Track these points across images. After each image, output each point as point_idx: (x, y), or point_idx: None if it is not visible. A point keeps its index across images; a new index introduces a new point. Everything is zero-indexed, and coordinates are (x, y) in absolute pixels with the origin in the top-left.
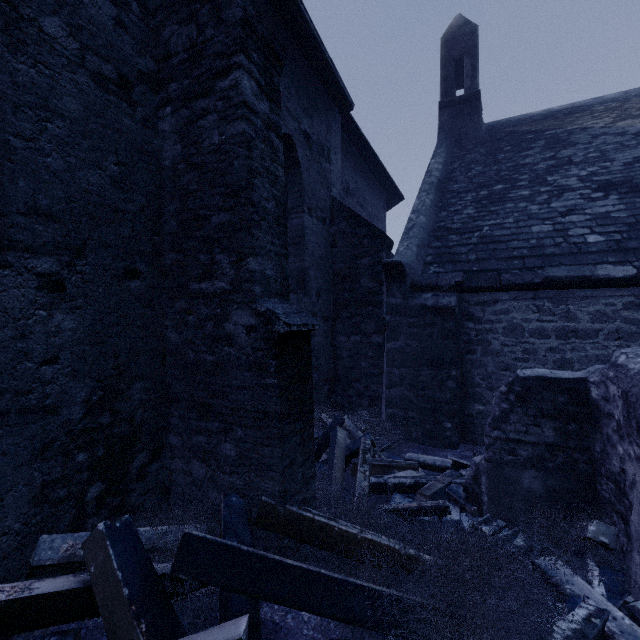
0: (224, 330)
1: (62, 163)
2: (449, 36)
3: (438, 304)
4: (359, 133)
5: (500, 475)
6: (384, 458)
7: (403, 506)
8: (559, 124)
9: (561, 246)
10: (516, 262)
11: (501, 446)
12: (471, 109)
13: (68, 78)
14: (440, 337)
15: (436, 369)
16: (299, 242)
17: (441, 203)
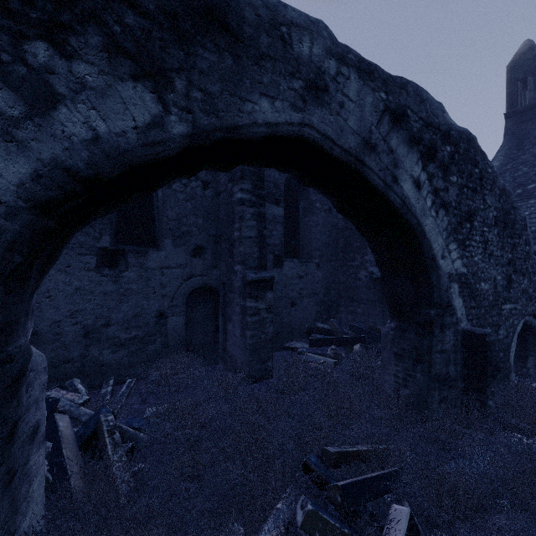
0: (358, 276)
1: (319, 236)
2: (513, 64)
3: None
4: None
5: None
6: None
7: None
8: None
9: None
10: None
11: None
12: (533, 115)
13: (320, 215)
14: None
15: None
16: None
17: None
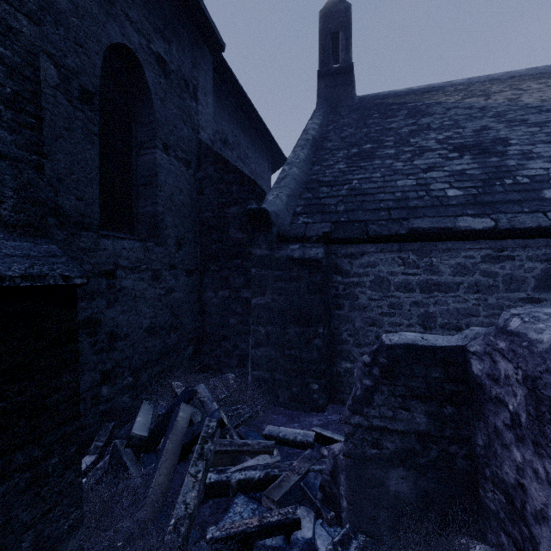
0: None
1: None
2: (326, 11)
3: (305, 256)
4: (236, 83)
5: (362, 475)
6: (236, 439)
7: (238, 528)
8: (419, 99)
9: (424, 199)
10: (383, 213)
11: (363, 436)
12: (345, 80)
13: None
14: (307, 292)
15: (303, 326)
16: (150, 182)
17: (315, 158)
